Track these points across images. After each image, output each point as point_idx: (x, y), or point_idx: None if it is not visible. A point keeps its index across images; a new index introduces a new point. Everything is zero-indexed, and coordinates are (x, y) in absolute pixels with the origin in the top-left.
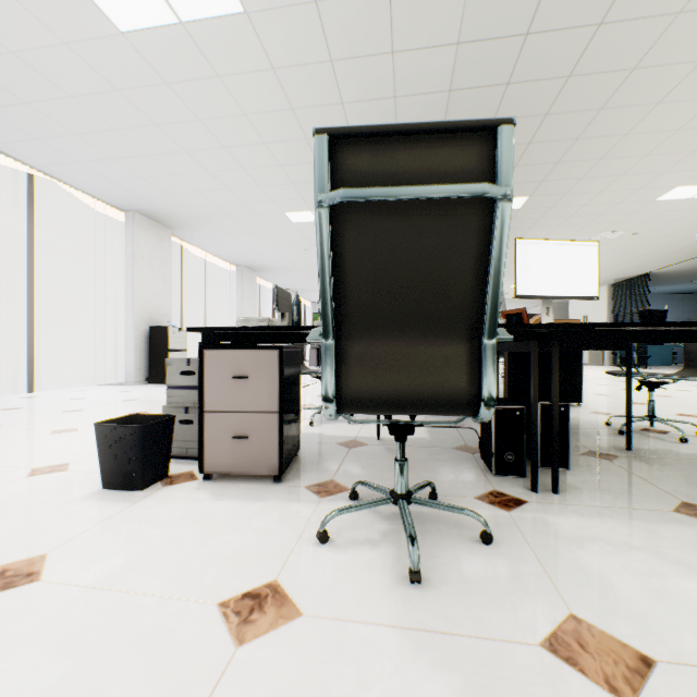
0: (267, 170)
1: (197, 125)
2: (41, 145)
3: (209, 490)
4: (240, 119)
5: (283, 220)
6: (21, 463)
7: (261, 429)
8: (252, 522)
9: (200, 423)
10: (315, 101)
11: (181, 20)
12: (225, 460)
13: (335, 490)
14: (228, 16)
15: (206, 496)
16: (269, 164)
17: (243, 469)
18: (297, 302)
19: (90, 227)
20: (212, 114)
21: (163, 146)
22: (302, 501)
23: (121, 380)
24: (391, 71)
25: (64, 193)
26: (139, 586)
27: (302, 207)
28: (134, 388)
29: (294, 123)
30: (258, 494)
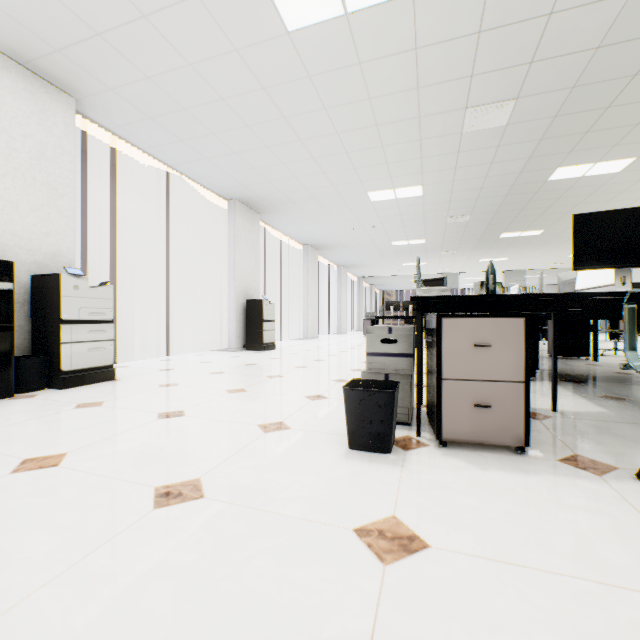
0: (367, 152)
1: (320, 114)
2: (183, 146)
3: (458, 458)
4: (362, 103)
5: (363, 199)
6: (241, 419)
7: (504, 399)
8: (561, 498)
9: (438, 390)
10: (443, 77)
11: (346, 11)
12: (464, 428)
13: (600, 467)
14: (393, 1)
15: (464, 463)
16: (372, 146)
17: (483, 438)
18: (493, 270)
19: (199, 215)
20: (339, 102)
21: (283, 137)
22: (581, 477)
23: (224, 347)
24: (539, 34)
25: (185, 187)
26: (551, 565)
27: (386, 186)
28: (238, 353)
29: (413, 102)
30: (519, 466)
